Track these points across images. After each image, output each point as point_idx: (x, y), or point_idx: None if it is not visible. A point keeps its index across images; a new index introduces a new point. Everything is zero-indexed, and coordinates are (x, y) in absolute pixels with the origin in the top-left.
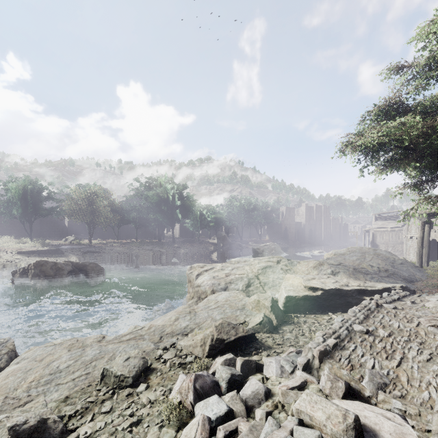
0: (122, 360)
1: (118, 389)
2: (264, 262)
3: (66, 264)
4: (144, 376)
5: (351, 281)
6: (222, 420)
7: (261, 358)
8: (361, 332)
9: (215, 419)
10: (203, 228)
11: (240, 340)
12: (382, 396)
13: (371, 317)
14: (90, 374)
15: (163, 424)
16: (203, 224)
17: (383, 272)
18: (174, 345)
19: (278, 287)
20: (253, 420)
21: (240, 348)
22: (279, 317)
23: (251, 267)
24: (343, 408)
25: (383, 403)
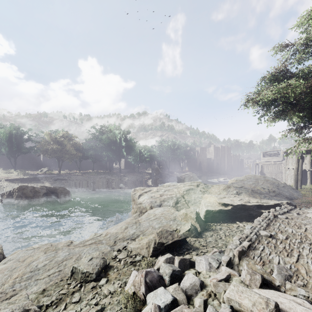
0: (87, 260)
1: (84, 282)
2: (187, 186)
3: (41, 188)
4: (104, 272)
5: (251, 199)
6: (169, 307)
7: (192, 257)
8: (266, 236)
9: (164, 307)
10: (141, 162)
11: (175, 243)
12: (289, 285)
13: (271, 225)
14: (62, 271)
15: (122, 311)
16: (141, 159)
17: (272, 193)
18: (126, 248)
19: (198, 204)
20: (193, 306)
21: (175, 249)
22: (202, 226)
23: (178, 190)
24: (264, 297)
25: (290, 291)
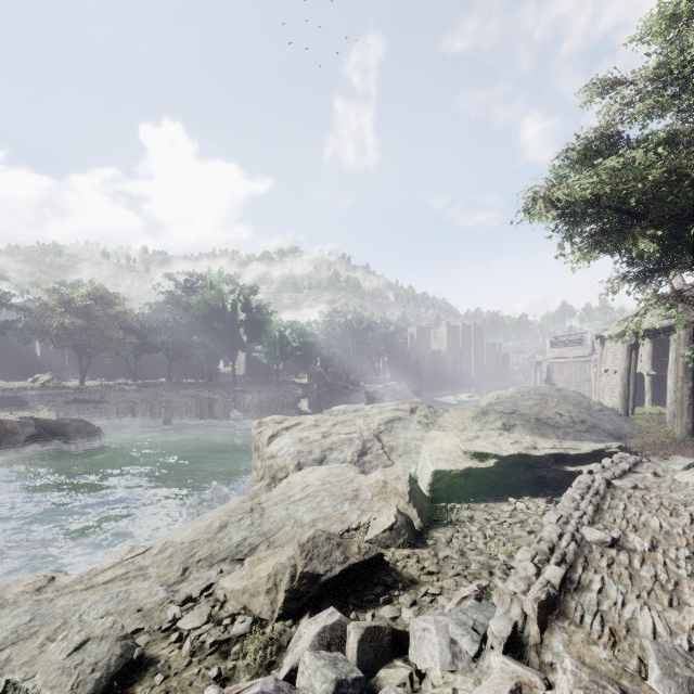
0: (64, 651)
1: None
2: (389, 411)
3: (22, 423)
4: (121, 689)
5: (539, 440)
6: None
7: (400, 613)
8: (602, 543)
9: None
10: (285, 359)
11: (353, 571)
12: None
13: (606, 510)
14: None
15: None
16: (285, 352)
17: (579, 424)
18: (209, 592)
19: (414, 455)
20: None
21: (353, 586)
22: (424, 513)
23: (367, 421)
24: None
25: None
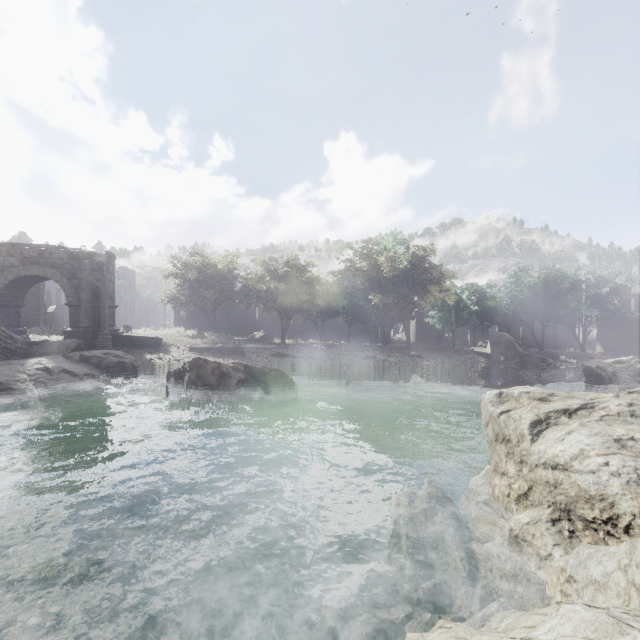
0: None
1: None
2: None
3: (235, 368)
4: None
5: None
6: None
7: None
8: None
9: None
10: (463, 324)
11: None
12: None
13: None
14: None
15: None
16: (463, 317)
17: None
18: None
19: None
20: None
21: None
22: None
23: None
24: None
25: None
